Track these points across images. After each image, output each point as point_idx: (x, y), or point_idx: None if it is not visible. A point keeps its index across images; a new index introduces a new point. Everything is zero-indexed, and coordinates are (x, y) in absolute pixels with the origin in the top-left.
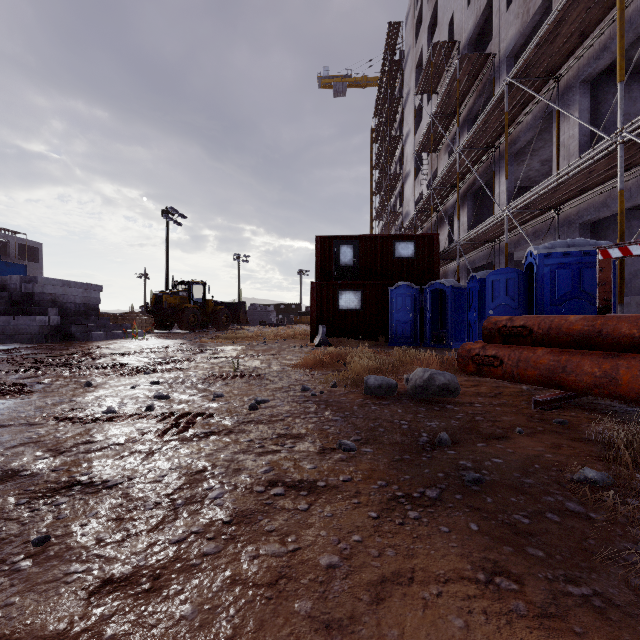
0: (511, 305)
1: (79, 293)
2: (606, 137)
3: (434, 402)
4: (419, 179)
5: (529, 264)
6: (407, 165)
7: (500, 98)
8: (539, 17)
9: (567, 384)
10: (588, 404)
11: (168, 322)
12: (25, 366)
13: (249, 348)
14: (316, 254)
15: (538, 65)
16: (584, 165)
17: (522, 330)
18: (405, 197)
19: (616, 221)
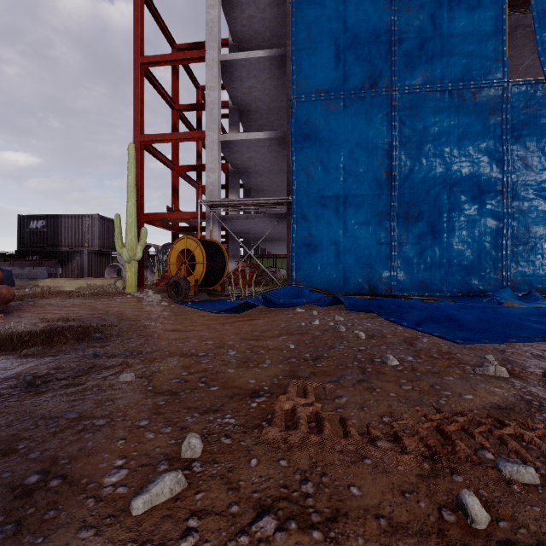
0: None
1: None
2: None
3: None
4: None
5: None
6: None
7: None
8: None
9: None
10: None
11: None
12: None
13: None
14: None
15: None
16: None
17: None
18: None
19: None
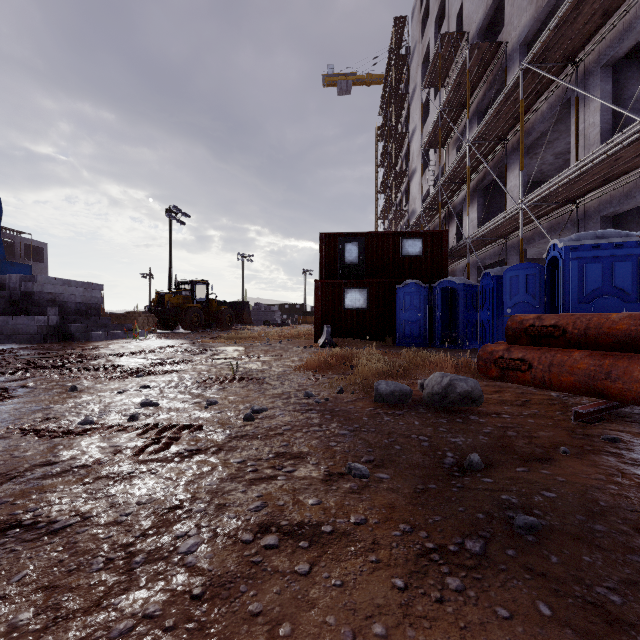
0: (531, 303)
1: (80, 292)
2: (638, 119)
3: (455, 412)
4: (426, 176)
5: (552, 258)
6: (413, 162)
7: (514, 86)
8: (555, 1)
9: (611, 393)
10: (634, 415)
11: (171, 322)
12: (15, 368)
13: (251, 349)
14: (320, 252)
15: (556, 49)
16: (611, 151)
17: (553, 330)
18: (411, 195)
19: (639, 214)
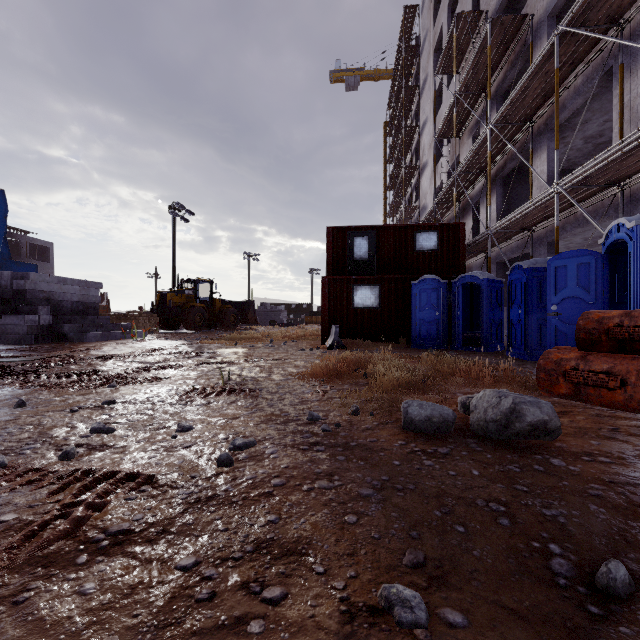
0: (584, 298)
1: (76, 291)
2: None
3: (524, 450)
4: (438, 169)
5: (613, 243)
6: (424, 156)
7: (546, 56)
8: None
9: None
10: None
11: (174, 322)
12: None
13: (252, 351)
14: (328, 247)
15: (599, 7)
16: None
17: None
18: (422, 190)
19: None
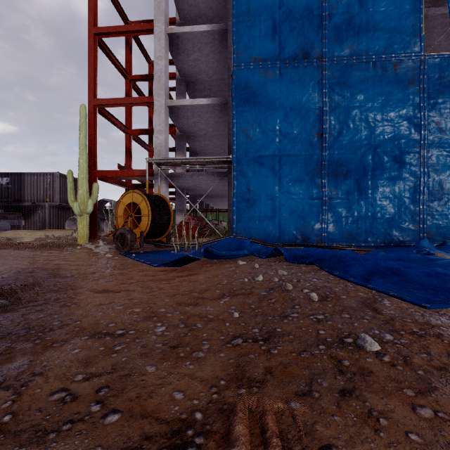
0: None
1: None
2: None
3: None
4: None
5: None
6: None
7: None
8: None
9: None
10: None
11: None
12: None
13: None
14: None
15: None
16: None
17: None
18: None
19: None
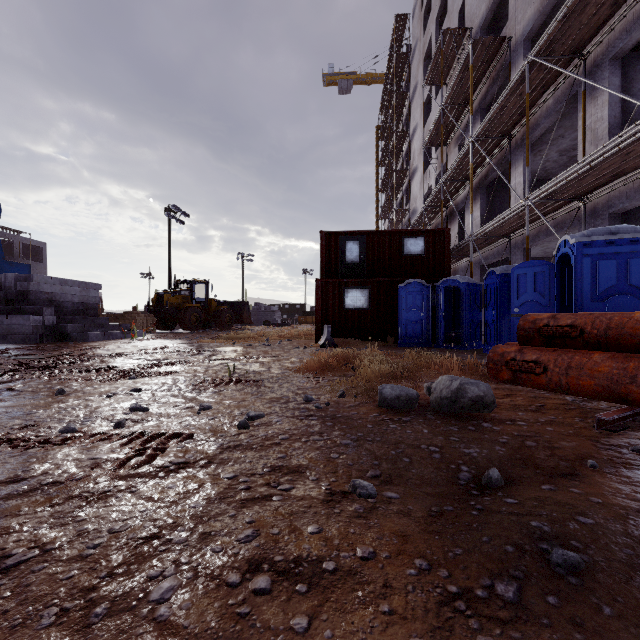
0: (540, 302)
1: (77, 292)
2: None
3: (466, 418)
4: (427, 174)
5: (562, 255)
6: (414, 161)
7: (519, 80)
8: None
9: (637, 398)
10: None
11: (170, 322)
12: (5, 369)
13: (250, 349)
14: (321, 251)
15: (563, 41)
16: (624, 144)
17: (570, 330)
18: (412, 194)
19: None
